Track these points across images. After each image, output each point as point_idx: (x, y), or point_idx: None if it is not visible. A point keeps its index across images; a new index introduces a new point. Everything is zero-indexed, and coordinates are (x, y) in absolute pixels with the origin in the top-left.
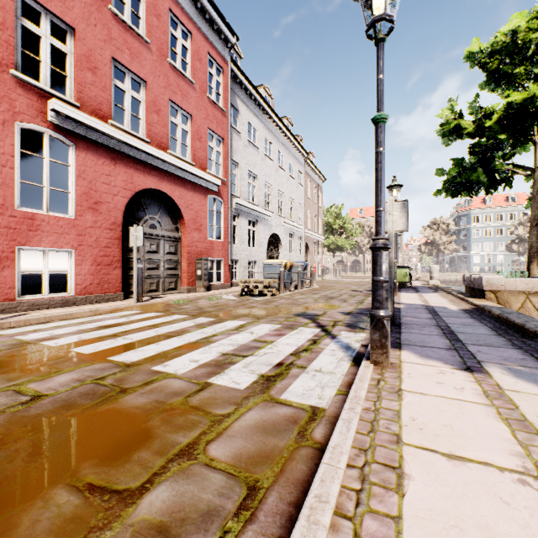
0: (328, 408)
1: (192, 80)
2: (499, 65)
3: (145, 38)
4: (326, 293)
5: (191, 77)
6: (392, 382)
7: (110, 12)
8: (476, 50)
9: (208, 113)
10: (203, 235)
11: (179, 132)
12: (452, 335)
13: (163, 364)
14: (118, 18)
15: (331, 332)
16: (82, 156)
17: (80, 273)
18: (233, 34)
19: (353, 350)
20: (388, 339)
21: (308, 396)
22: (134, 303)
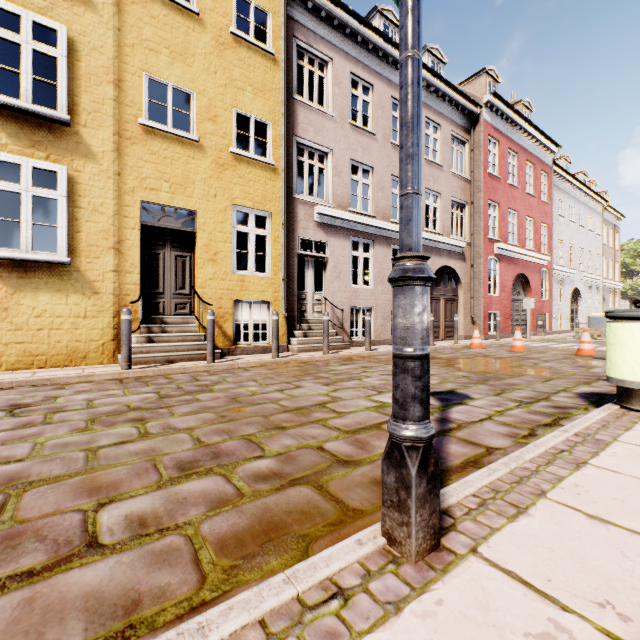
0: None
1: (535, 195)
2: None
3: (518, 187)
4: None
5: (532, 193)
6: None
7: (507, 184)
8: None
9: (541, 212)
10: (539, 297)
11: (528, 233)
12: None
13: None
14: (510, 185)
15: None
16: (500, 265)
17: (500, 323)
18: (557, 146)
19: None
20: None
21: None
22: (528, 338)
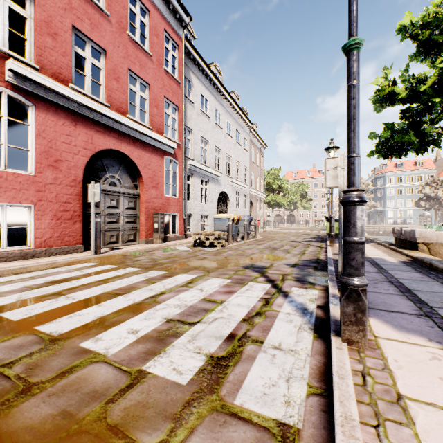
0: (302, 427)
1: (150, 52)
2: (430, 35)
3: (104, 10)
4: (269, 244)
5: (149, 50)
6: (381, 378)
7: None
8: (407, 24)
9: (165, 84)
10: (160, 192)
11: (138, 99)
12: (412, 295)
13: (95, 337)
14: None
15: (282, 288)
16: (42, 116)
17: (39, 227)
18: (187, 14)
19: (311, 314)
20: (366, 313)
21: (272, 399)
22: (92, 255)
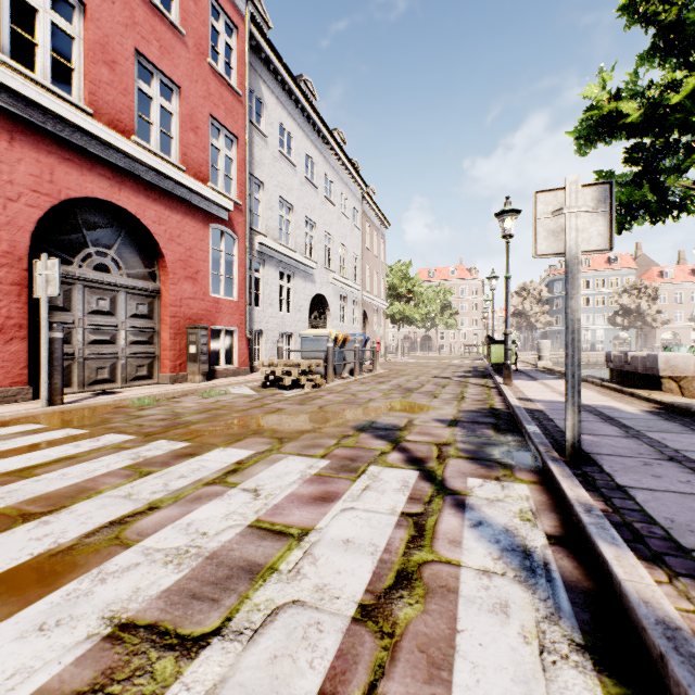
0: None
1: (181, 27)
2: (679, 15)
3: None
4: (399, 382)
5: (178, 24)
6: None
7: None
8: None
9: (211, 91)
10: (202, 289)
11: (156, 110)
12: None
13: None
14: None
15: (446, 482)
16: None
17: None
18: None
19: (547, 574)
20: None
21: None
22: (43, 406)
